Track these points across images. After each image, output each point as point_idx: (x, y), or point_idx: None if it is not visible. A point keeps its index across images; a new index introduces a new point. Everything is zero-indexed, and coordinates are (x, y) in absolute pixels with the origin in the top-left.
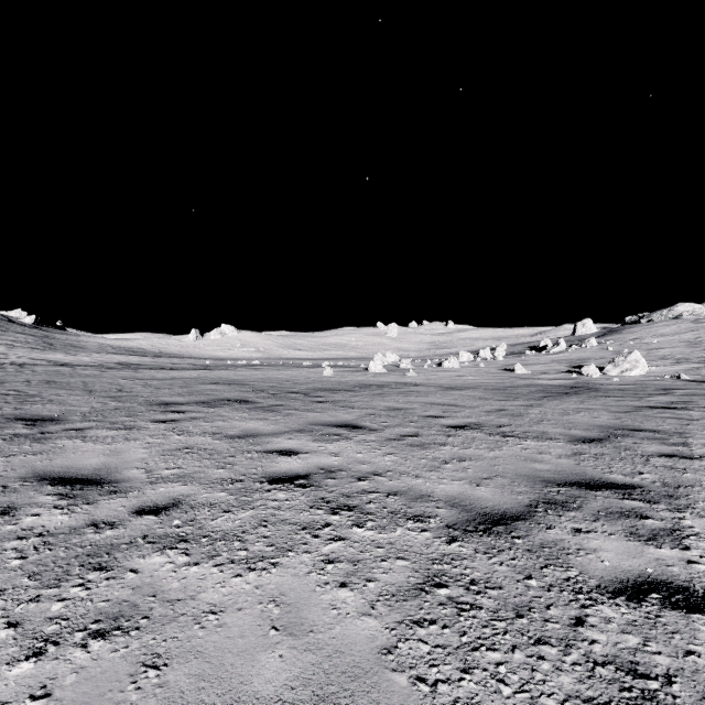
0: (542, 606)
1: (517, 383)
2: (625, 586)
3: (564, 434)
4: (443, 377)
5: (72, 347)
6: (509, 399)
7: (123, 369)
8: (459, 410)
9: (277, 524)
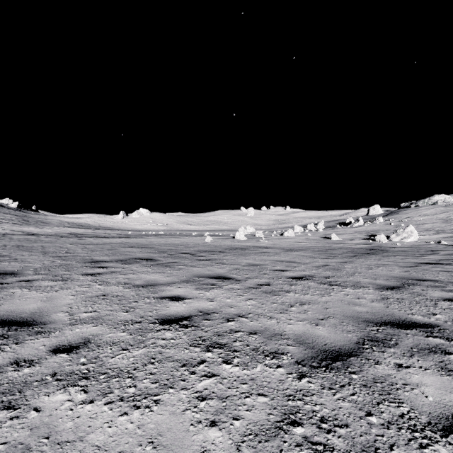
0: (386, 446)
1: (333, 247)
2: (451, 423)
3: (372, 283)
4: (284, 242)
5: (41, 223)
6: (330, 257)
7: (72, 237)
8: (297, 265)
9: (162, 361)
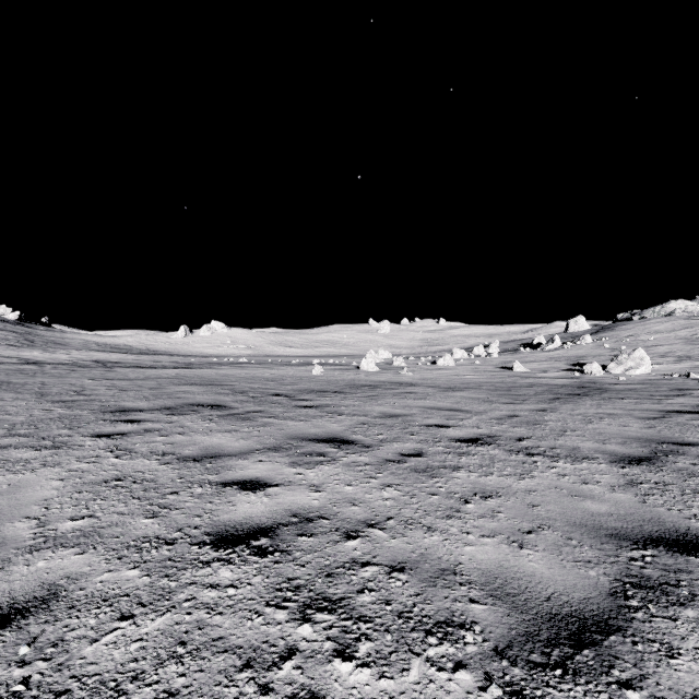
0: None
1: (519, 383)
2: None
3: (600, 451)
4: (439, 376)
5: (53, 344)
6: (517, 402)
7: (97, 368)
8: (465, 416)
9: (200, 654)
